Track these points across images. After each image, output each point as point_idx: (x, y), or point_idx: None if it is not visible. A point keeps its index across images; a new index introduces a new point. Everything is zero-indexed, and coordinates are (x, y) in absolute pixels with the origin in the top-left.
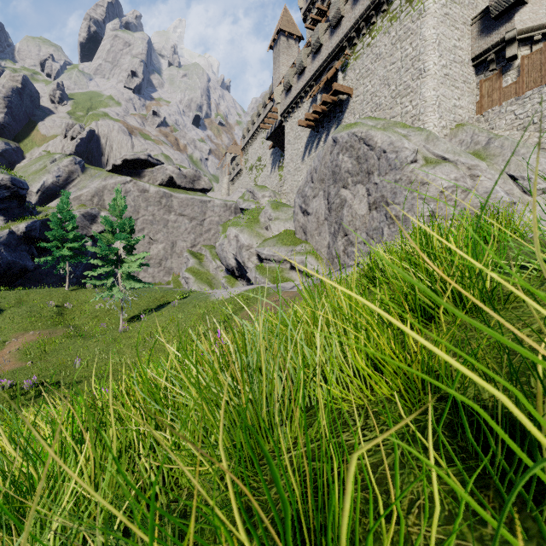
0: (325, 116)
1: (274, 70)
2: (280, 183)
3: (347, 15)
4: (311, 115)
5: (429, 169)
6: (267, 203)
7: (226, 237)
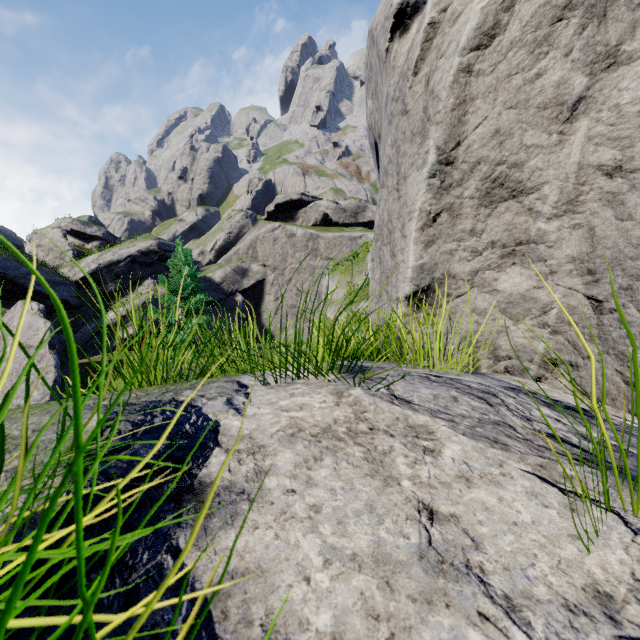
0: None
1: None
2: None
3: None
4: None
5: None
6: None
7: None
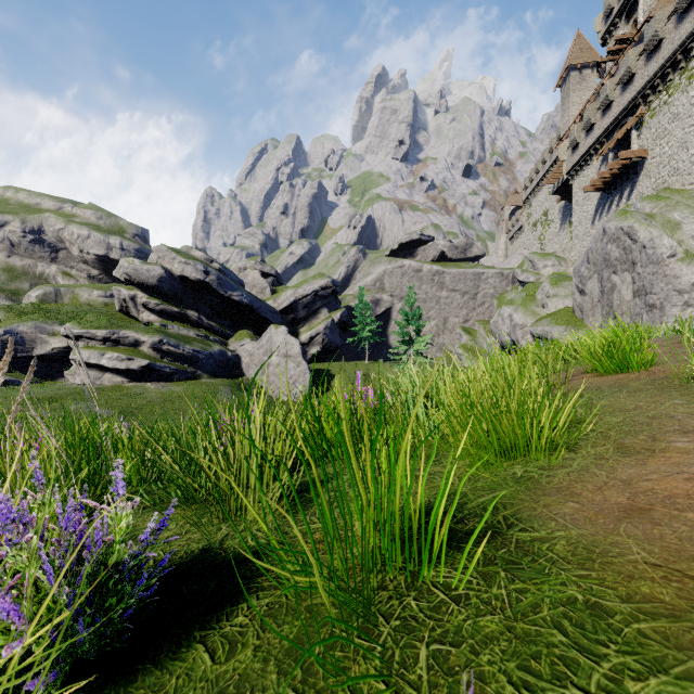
0: (617, 177)
1: (562, 112)
2: (571, 243)
3: (640, 72)
4: (599, 180)
5: (682, 264)
6: (545, 278)
7: (500, 315)
